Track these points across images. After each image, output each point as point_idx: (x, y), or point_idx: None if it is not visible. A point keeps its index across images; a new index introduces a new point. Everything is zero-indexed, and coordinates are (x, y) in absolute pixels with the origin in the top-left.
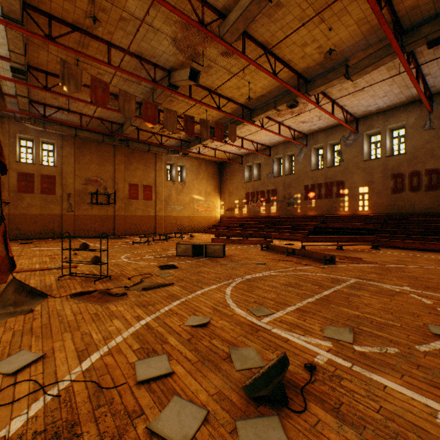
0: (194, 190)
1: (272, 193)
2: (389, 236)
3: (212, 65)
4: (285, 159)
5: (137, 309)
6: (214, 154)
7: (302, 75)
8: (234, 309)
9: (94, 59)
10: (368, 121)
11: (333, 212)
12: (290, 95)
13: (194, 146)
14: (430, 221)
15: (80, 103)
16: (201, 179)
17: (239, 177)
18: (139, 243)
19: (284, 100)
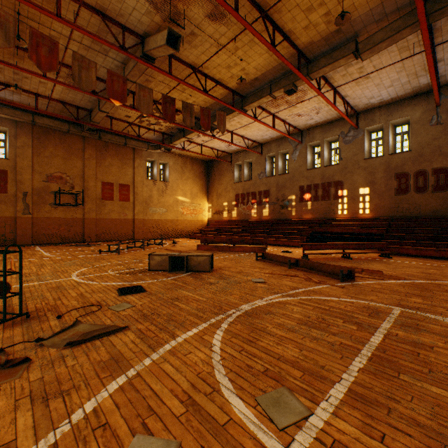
0: (179, 190)
1: (264, 194)
2: (398, 241)
3: (197, 32)
4: (278, 158)
5: (23, 411)
6: (201, 150)
7: (303, 54)
8: (230, 399)
9: (35, 5)
10: (370, 115)
11: (331, 215)
12: (288, 79)
13: (178, 140)
14: (440, 224)
15: (32, 79)
16: (186, 179)
17: (228, 177)
18: (109, 252)
19: (282, 85)
